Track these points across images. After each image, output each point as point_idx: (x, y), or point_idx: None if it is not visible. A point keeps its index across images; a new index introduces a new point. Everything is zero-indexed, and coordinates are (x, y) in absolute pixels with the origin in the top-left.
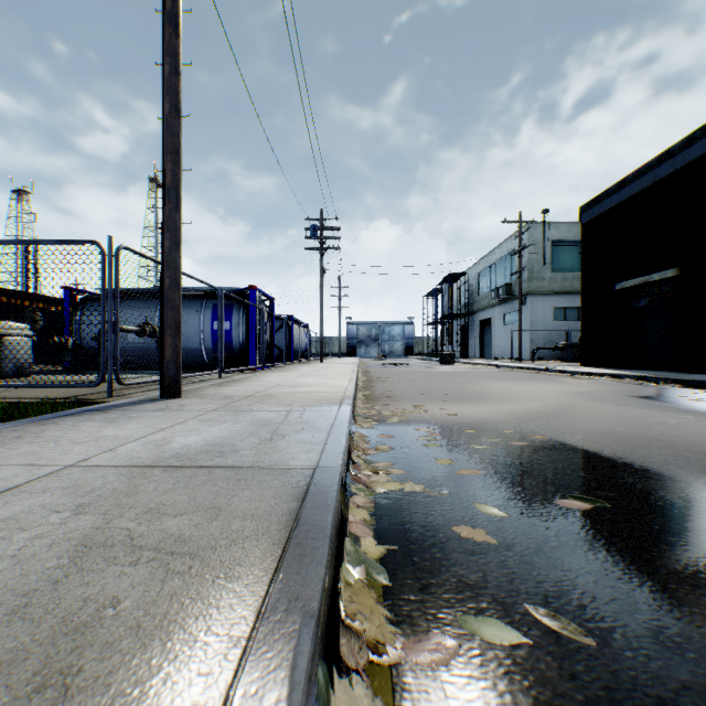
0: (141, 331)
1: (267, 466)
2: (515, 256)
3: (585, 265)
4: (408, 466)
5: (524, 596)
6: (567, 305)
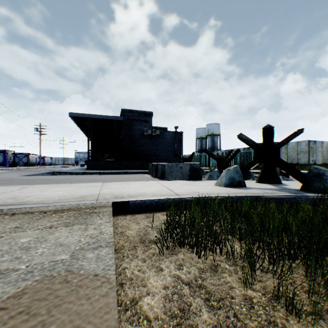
0: None
1: None
2: None
3: None
4: None
5: None
6: None
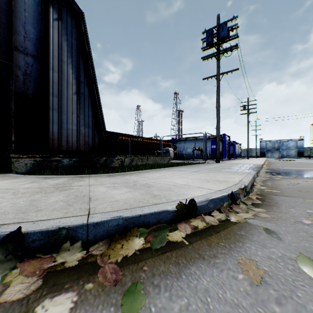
0: (198, 149)
1: (249, 166)
2: None
3: None
4: (272, 171)
5: (279, 174)
6: None
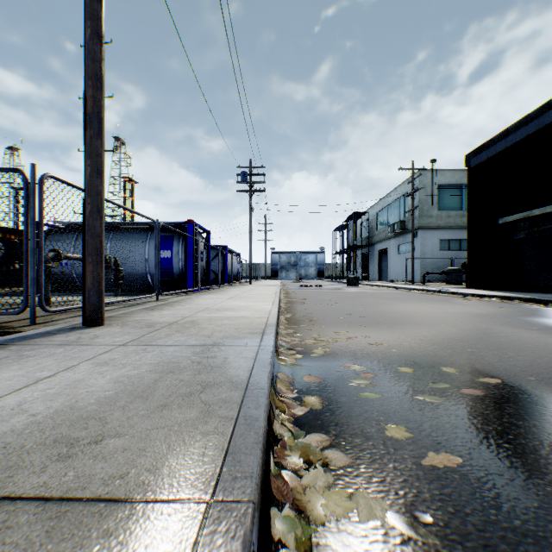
0: None
1: (124, 494)
2: (408, 198)
3: (470, 203)
4: (350, 439)
5: None
6: (451, 237)
